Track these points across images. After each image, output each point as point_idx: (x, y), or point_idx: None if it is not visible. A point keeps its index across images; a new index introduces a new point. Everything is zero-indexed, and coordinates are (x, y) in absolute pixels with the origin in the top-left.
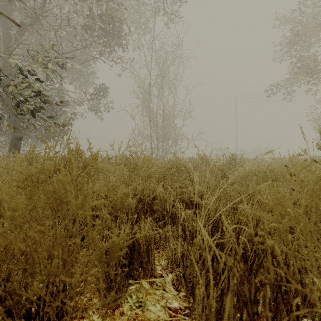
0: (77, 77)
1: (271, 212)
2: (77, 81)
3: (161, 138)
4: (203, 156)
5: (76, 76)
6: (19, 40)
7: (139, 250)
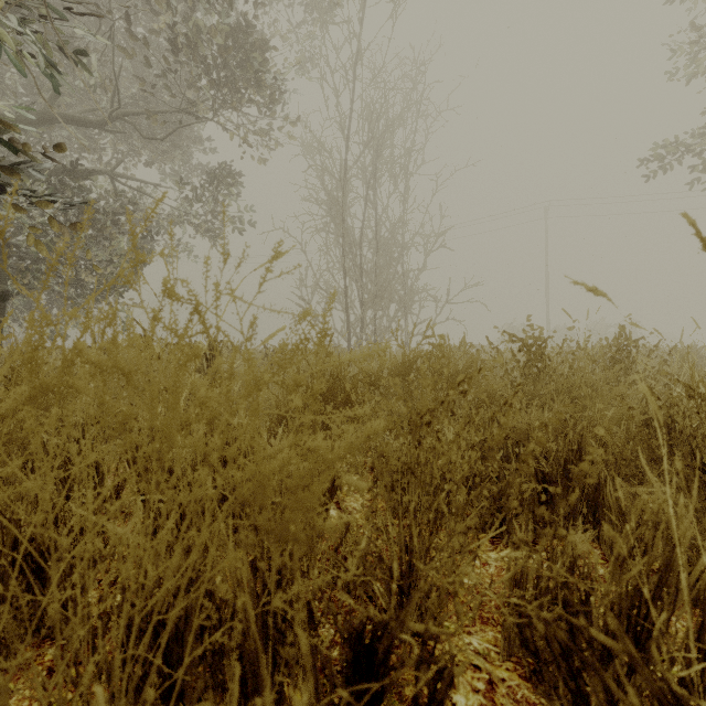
0: (165, 150)
1: None
2: (166, 160)
3: (372, 297)
4: (532, 336)
5: (163, 147)
6: None
7: None
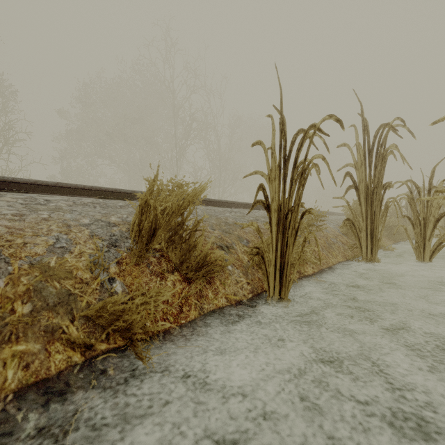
0: None
1: None
2: None
3: None
4: None
5: None
6: None
7: None
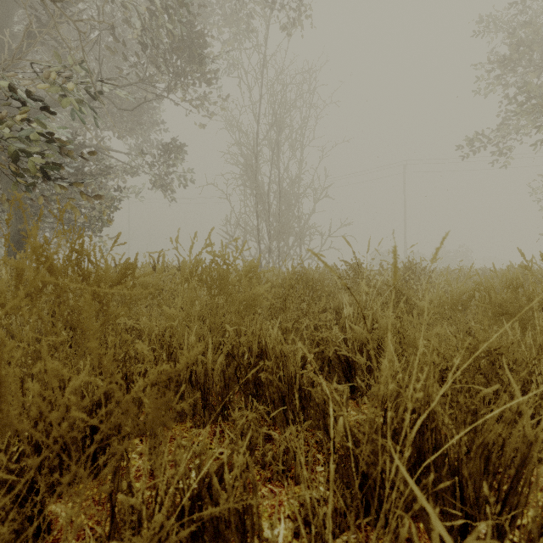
0: (130, 128)
1: (538, 394)
2: (130, 134)
3: (276, 232)
4: (355, 263)
5: (128, 125)
6: (16, 51)
7: (217, 520)
